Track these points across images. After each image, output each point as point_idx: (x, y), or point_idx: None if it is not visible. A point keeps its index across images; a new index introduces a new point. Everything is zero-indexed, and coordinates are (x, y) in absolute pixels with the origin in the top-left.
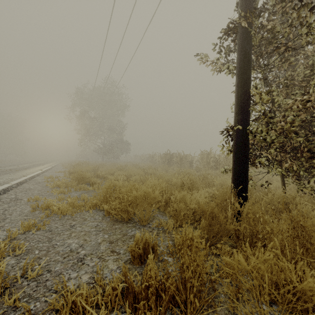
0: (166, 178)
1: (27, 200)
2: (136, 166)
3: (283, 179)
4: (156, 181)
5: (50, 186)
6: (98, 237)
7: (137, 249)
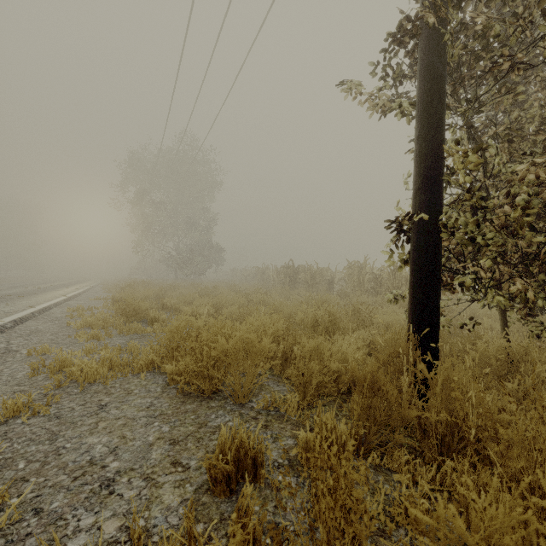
0: (285, 311)
1: (27, 352)
2: (234, 289)
3: (505, 314)
4: (267, 317)
5: (75, 325)
6: (149, 432)
7: (221, 463)
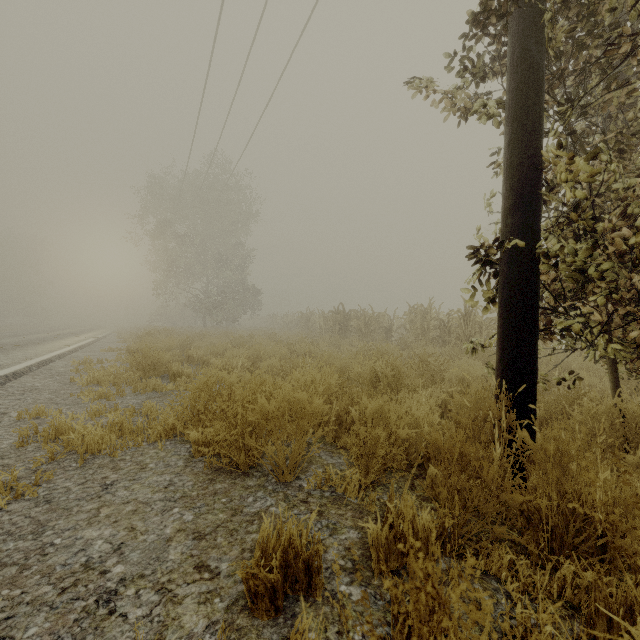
0: (337, 364)
1: (17, 415)
2: (273, 338)
3: (615, 367)
4: (316, 371)
5: (80, 381)
6: (166, 521)
7: (263, 571)
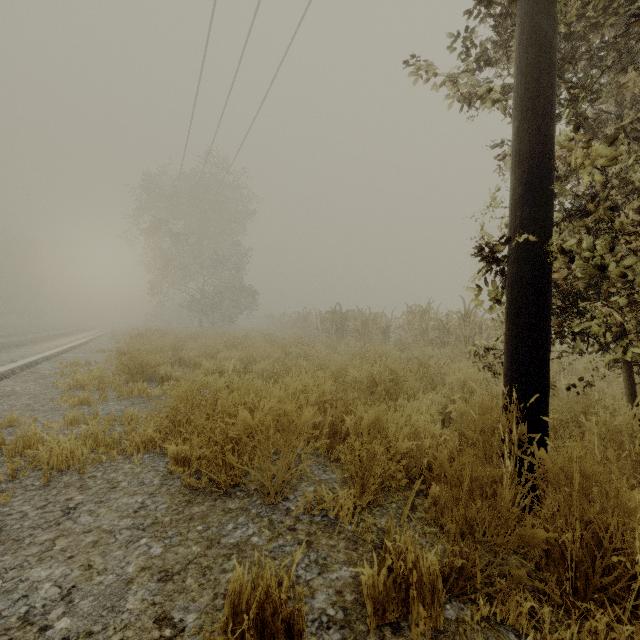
0: (332, 366)
1: None
2: (269, 339)
3: (631, 373)
4: (309, 377)
5: (63, 386)
6: (130, 556)
7: (231, 637)
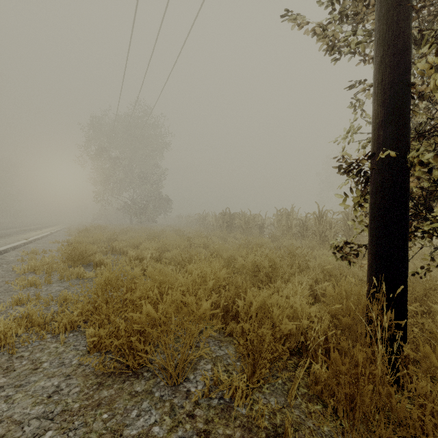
0: (224, 255)
1: None
2: (178, 232)
3: None
4: (207, 266)
5: (19, 270)
6: None
7: None
